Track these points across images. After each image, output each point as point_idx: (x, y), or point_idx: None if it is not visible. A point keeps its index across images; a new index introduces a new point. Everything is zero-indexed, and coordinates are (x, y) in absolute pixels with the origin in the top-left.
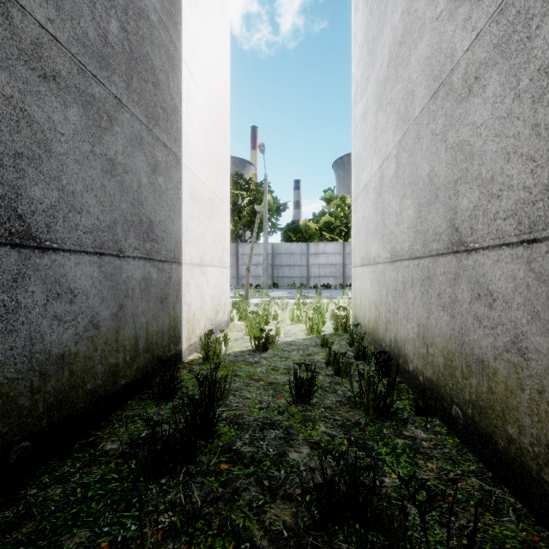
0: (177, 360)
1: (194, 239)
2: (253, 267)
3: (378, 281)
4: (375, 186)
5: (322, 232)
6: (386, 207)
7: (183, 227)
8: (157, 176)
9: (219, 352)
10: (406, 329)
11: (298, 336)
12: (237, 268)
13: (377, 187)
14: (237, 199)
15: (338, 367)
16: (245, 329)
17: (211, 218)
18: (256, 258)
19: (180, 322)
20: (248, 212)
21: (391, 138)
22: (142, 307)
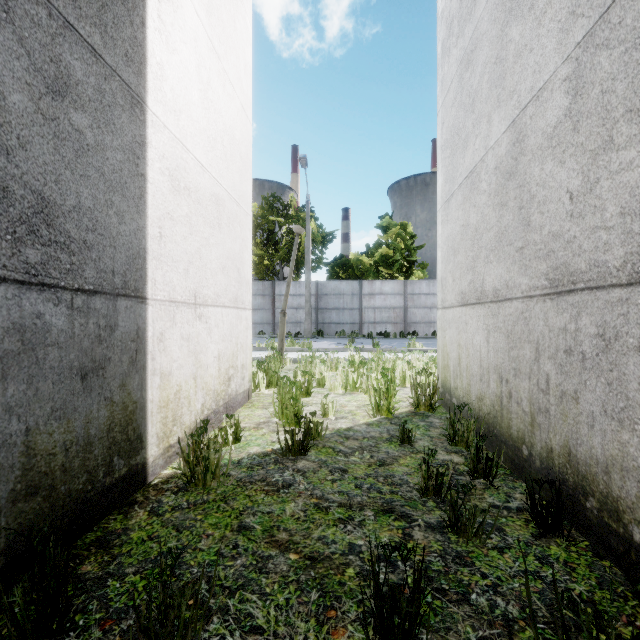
0: (132, 485)
1: (178, 258)
2: (293, 310)
3: (508, 332)
4: (497, 164)
5: (378, 267)
6: (533, 190)
7: (149, 231)
8: (68, 107)
9: (215, 466)
10: (614, 442)
11: (357, 418)
12: (272, 311)
13: (505, 163)
14: (273, 227)
15: (455, 514)
16: (274, 407)
17: (217, 228)
18: (296, 300)
19: (142, 409)
20: (287, 243)
21: (552, 49)
22: (9, 396)
